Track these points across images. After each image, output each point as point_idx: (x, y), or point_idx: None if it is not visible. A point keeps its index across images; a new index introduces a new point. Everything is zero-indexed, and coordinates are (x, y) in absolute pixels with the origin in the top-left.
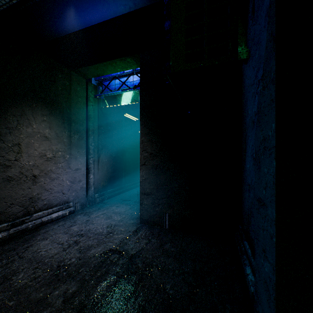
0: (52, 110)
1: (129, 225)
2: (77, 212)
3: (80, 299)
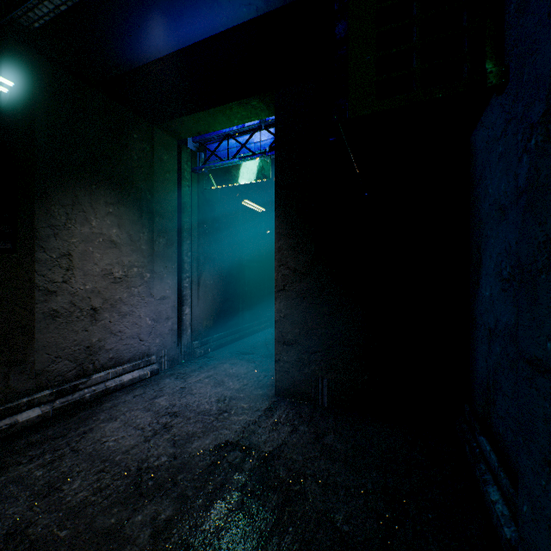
0: (122, 196)
1: (256, 398)
2: (164, 374)
3: (181, 532)
